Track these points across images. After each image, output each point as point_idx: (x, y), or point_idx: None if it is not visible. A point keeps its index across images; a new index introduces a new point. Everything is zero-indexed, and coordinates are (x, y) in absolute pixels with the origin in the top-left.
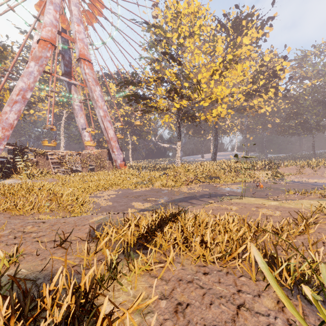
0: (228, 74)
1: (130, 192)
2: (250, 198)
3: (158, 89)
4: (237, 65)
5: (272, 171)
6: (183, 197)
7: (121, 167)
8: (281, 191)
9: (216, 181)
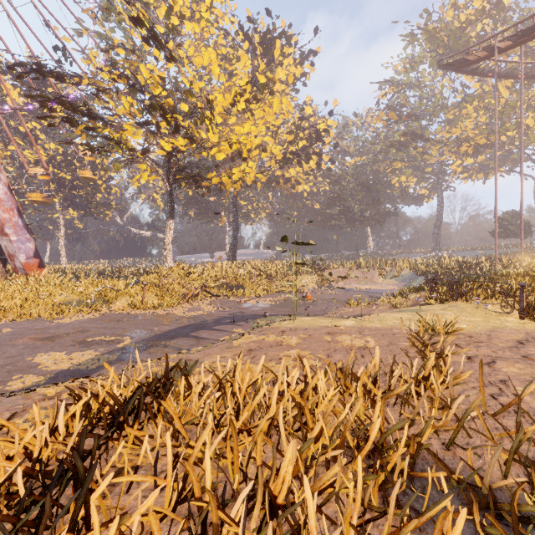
0: (258, 111)
1: (41, 328)
2: (304, 318)
3: (123, 99)
4: (273, 99)
5: (317, 276)
6: (178, 328)
7: (31, 271)
8: (338, 303)
9: (240, 292)
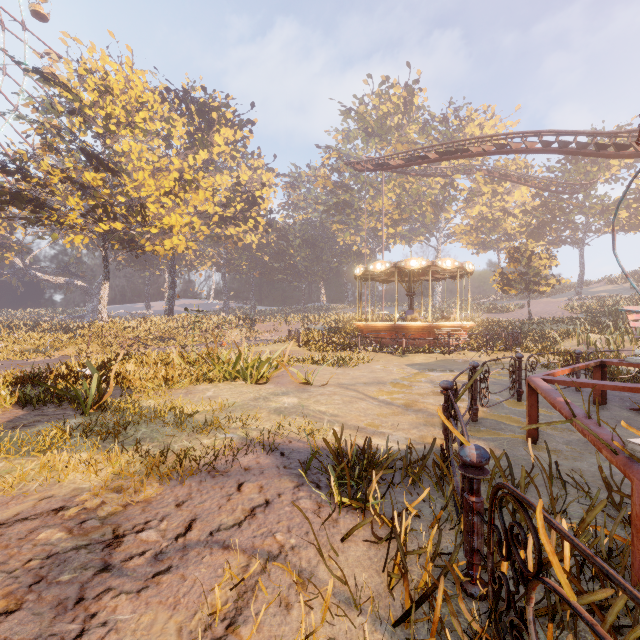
0: (188, 196)
1: (24, 363)
2: None
3: (71, 198)
4: (199, 189)
5: (246, 329)
6: None
7: None
8: None
9: (170, 343)
